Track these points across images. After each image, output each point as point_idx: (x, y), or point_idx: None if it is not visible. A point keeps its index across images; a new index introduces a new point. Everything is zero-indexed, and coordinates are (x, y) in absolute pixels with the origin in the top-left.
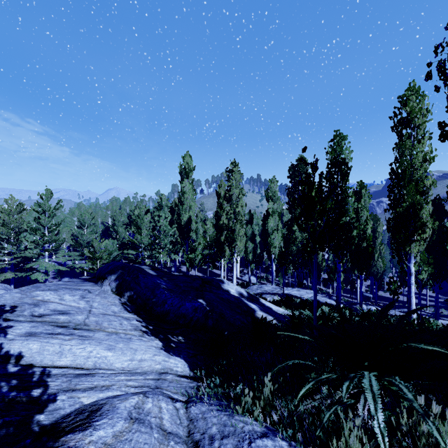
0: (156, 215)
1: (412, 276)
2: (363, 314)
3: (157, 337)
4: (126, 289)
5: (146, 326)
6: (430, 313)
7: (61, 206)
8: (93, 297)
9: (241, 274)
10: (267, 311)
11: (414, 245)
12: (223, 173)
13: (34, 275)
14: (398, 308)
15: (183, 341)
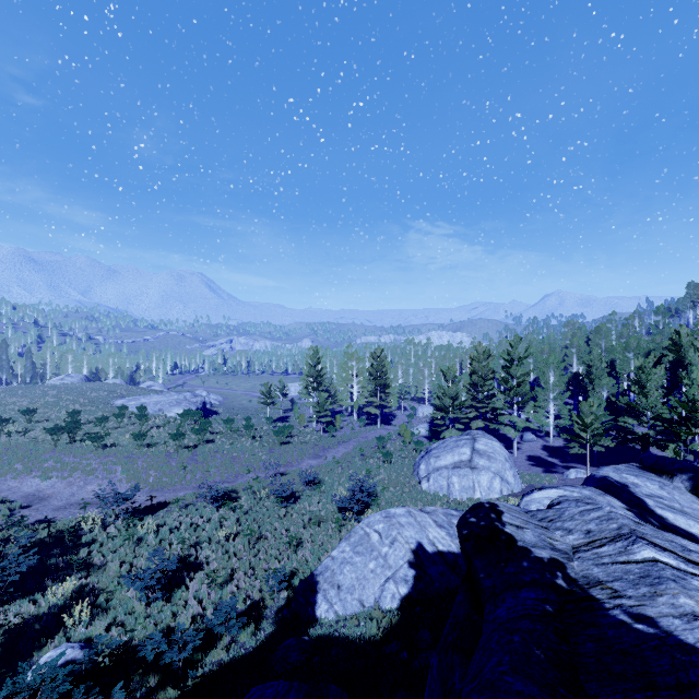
0: (684, 378)
1: None
2: None
3: None
4: None
5: None
6: None
7: (530, 353)
8: (670, 490)
9: None
10: None
11: None
12: None
13: (505, 429)
14: None
15: None
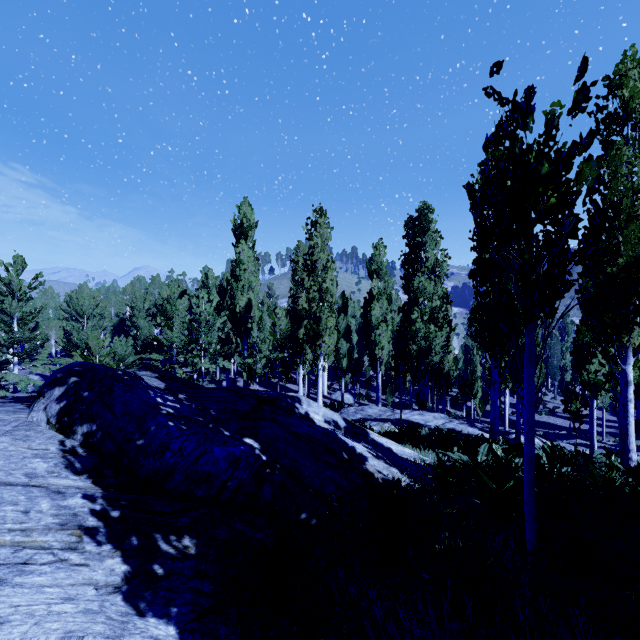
0: (194, 297)
1: (630, 386)
2: (561, 458)
3: (122, 543)
4: (81, 418)
5: (103, 511)
6: (614, 446)
7: (40, 283)
8: None
9: (330, 390)
10: (385, 456)
11: (636, 332)
12: (302, 226)
13: None
14: (566, 438)
15: (190, 553)
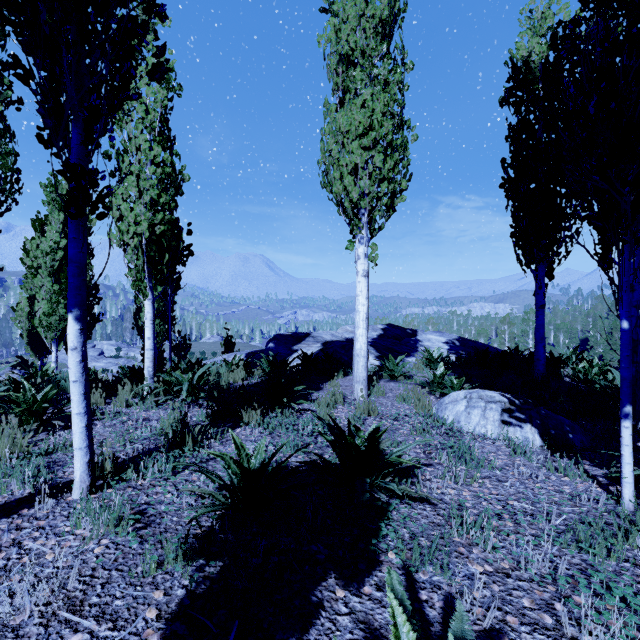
0: None
1: None
2: None
3: None
4: None
5: None
6: None
7: None
8: None
9: None
10: None
11: None
12: None
13: None
14: None
15: None
